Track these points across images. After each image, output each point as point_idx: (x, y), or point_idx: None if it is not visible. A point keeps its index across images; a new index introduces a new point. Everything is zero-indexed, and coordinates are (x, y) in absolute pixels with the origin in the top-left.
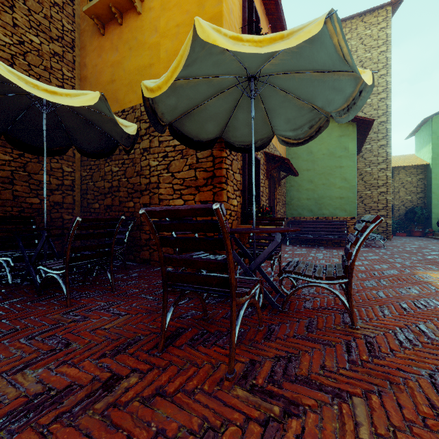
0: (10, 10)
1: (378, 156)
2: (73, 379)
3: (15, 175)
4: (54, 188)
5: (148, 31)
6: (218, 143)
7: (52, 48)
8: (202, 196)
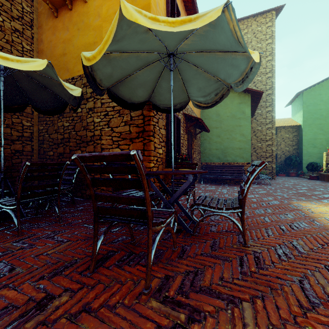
0: None
1: (266, 118)
2: (10, 301)
3: None
4: (15, 139)
5: (93, 16)
6: (147, 105)
7: (13, 25)
8: (135, 146)
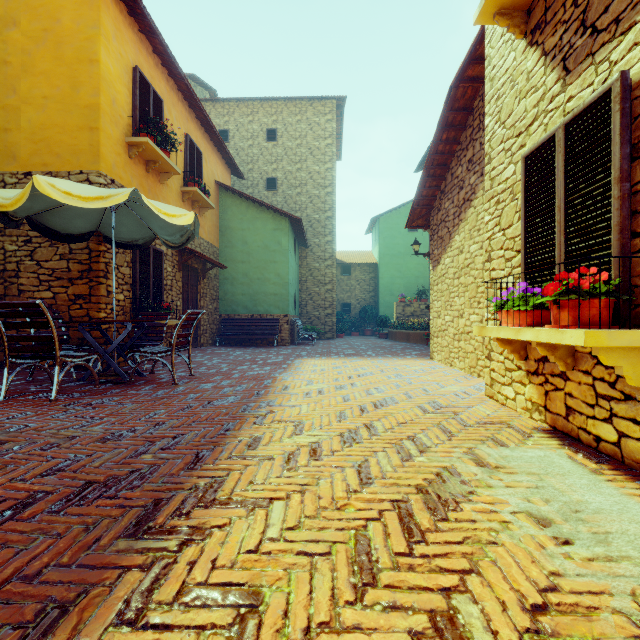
0: None
1: (326, 251)
2: None
3: None
4: None
5: (2, 87)
6: (95, 236)
7: None
8: (77, 289)
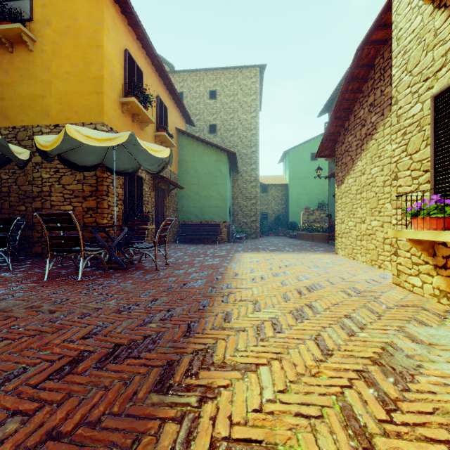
0: None
1: (251, 176)
2: None
3: None
4: None
5: (40, 68)
6: (100, 167)
7: None
8: (88, 204)
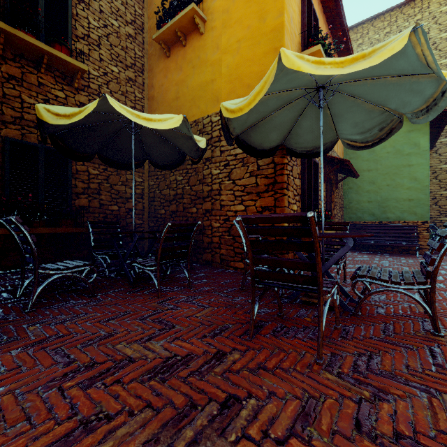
0: (98, 48)
1: None
2: (189, 350)
3: (101, 186)
4: (129, 197)
5: (210, 49)
6: (279, 150)
7: (127, 74)
8: (263, 202)
